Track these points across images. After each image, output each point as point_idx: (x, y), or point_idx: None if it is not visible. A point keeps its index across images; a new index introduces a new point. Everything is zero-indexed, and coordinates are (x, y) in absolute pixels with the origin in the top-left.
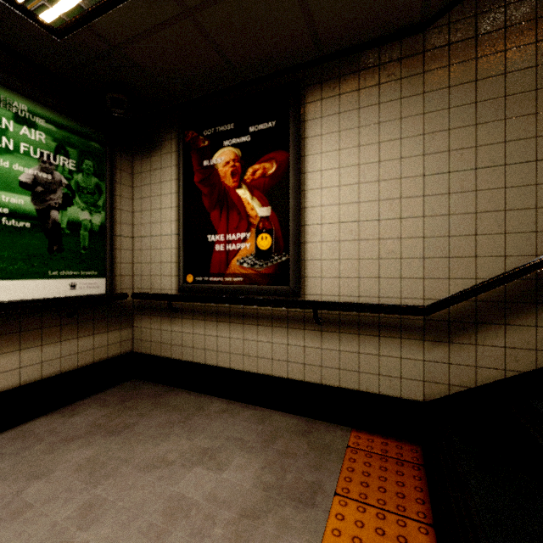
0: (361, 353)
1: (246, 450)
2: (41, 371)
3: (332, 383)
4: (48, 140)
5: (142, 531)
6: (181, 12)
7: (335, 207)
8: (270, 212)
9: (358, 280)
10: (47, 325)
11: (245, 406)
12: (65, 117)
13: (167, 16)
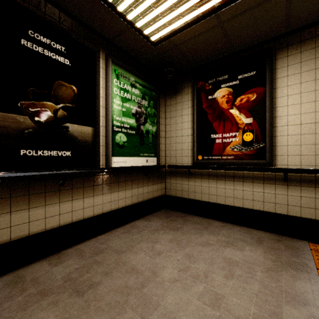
0: (317, 198)
1: (249, 244)
2: (137, 199)
3: (295, 214)
4: (140, 93)
5: (220, 268)
6: (217, 24)
7: (297, 115)
8: (252, 121)
9: (315, 156)
10: (139, 178)
11: (234, 225)
12: (144, 82)
13: (209, 27)
